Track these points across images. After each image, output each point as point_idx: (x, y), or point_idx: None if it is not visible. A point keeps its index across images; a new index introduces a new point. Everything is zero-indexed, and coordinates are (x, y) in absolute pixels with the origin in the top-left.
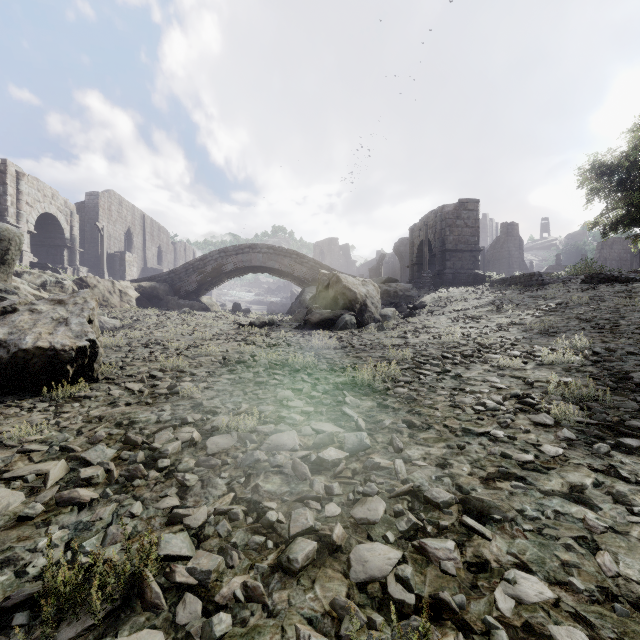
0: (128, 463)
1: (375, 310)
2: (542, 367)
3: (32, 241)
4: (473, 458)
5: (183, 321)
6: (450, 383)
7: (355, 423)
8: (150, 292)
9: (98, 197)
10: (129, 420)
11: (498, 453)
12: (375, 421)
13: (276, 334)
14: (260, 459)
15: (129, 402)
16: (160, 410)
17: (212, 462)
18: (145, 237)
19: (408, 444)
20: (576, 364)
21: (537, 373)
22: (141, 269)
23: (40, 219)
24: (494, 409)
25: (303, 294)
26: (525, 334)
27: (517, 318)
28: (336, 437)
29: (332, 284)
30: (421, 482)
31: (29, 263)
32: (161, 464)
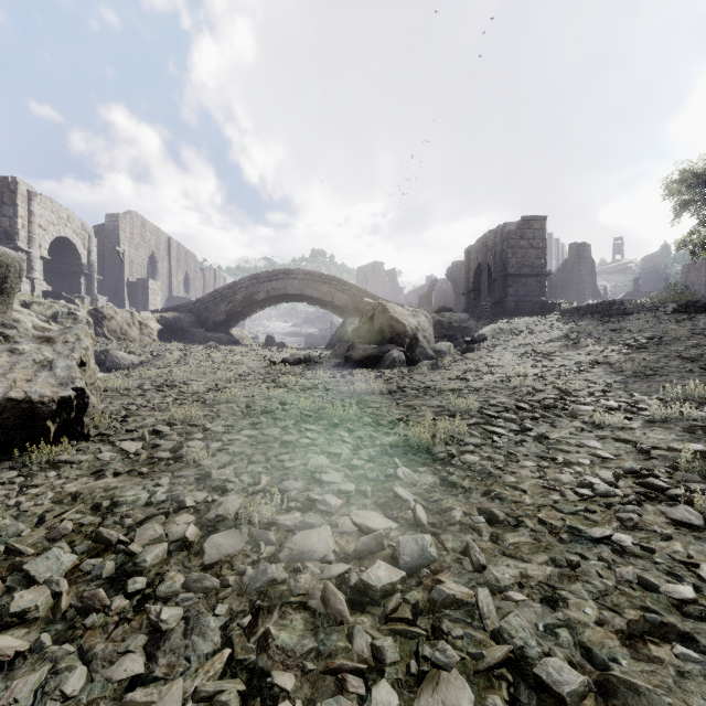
0: (89, 579)
1: (427, 345)
2: (654, 425)
3: (46, 268)
4: (596, 588)
5: (208, 357)
6: (534, 448)
7: (412, 513)
8: (174, 324)
9: (119, 219)
10: (111, 500)
11: (634, 579)
12: (440, 510)
13: (312, 374)
14: (276, 579)
15: (118, 471)
16: (155, 484)
17: (206, 583)
18: (171, 263)
19: (492, 555)
20: (700, 422)
21: (650, 435)
22: (166, 298)
23: (55, 243)
24: (607, 494)
25: (344, 325)
26: (616, 377)
27: (600, 355)
28: (386, 537)
29: (377, 315)
30: (523, 637)
31: (42, 292)
32: (132, 586)
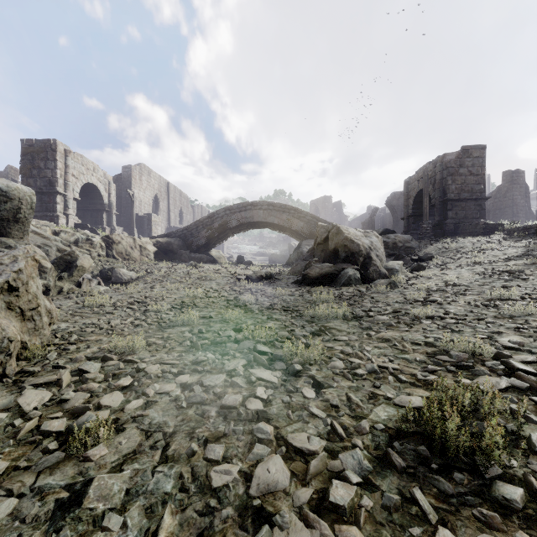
0: None
1: (380, 263)
2: None
3: (80, 207)
4: None
5: (187, 274)
6: None
7: None
8: (166, 247)
9: (131, 169)
10: None
11: None
12: None
13: (272, 291)
14: None
15: None
16: None
17: None
18: (169, 201)
19: None
20: None
21: None
22: (166, 228)
23: (85, 188)
24: None
25: (300, 247)
26: None
27: None
28: None
29: (332, 236)
30: None
31: (74, 224)
32: None
